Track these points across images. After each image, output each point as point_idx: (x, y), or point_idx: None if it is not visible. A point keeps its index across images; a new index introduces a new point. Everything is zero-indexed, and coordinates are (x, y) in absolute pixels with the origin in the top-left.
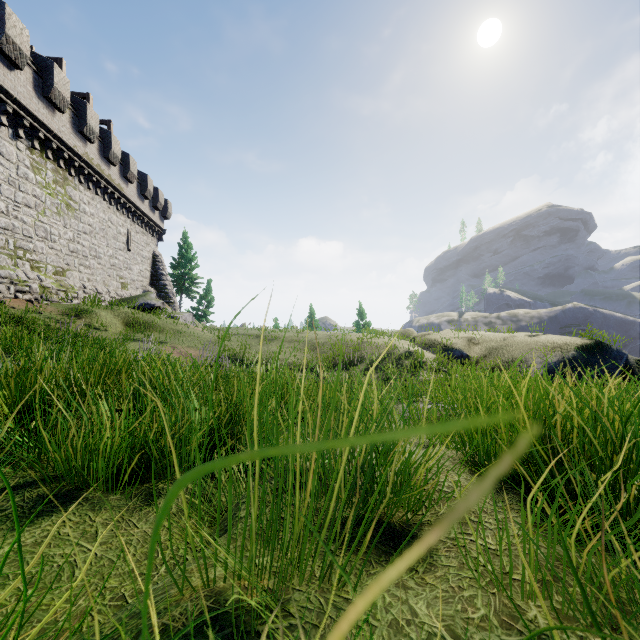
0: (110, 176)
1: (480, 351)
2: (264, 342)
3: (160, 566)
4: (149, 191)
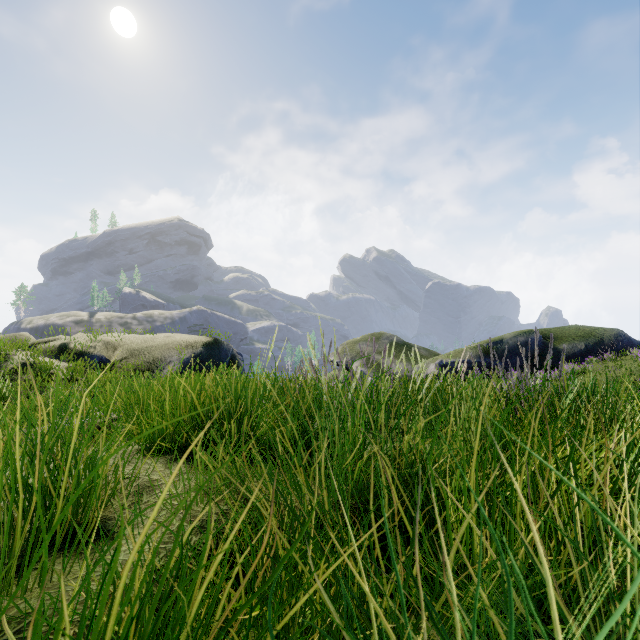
0: None
1: (122, 354)
2: None
3: None
4: None
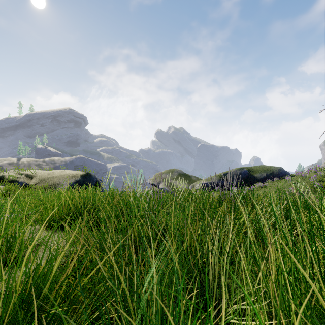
0: None
1: (35, 181)
2: None
3: None
4: None
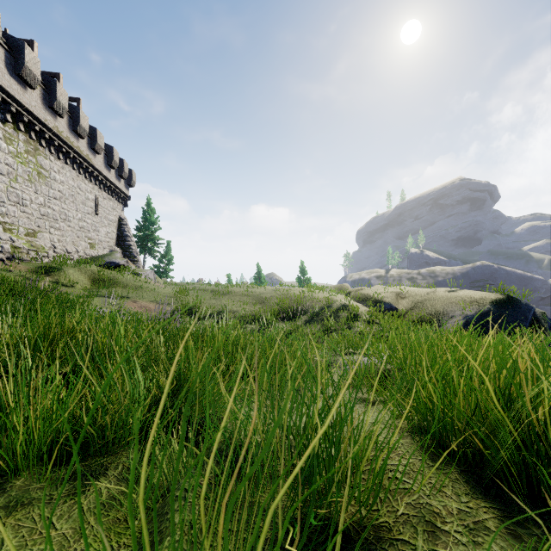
0: (79, 148)
1: (407, 304)
2: (217, 296)
3: None
4: (115, 162)
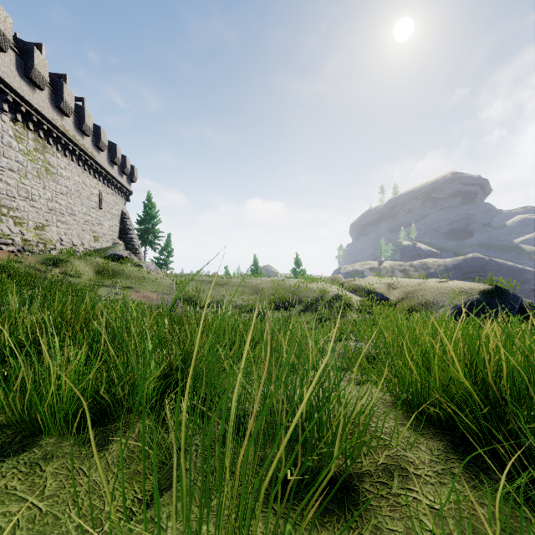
0: (84, 145)
1: (398, 294)
2: (216, 287)
3: (105, 521)
4: (118, 158)
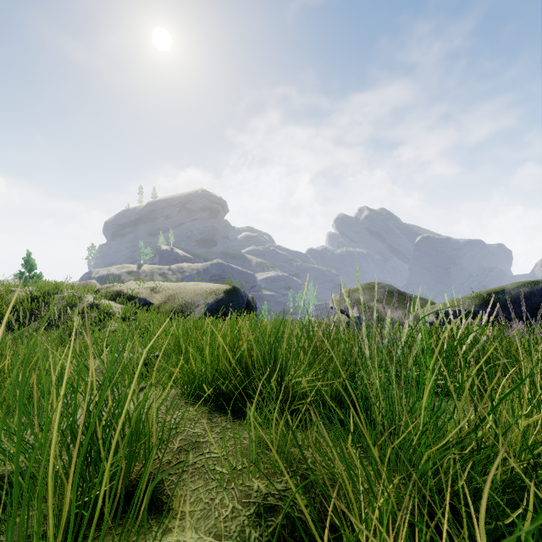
0: None
1: (161, 298)
2: None
3: None
4: None
